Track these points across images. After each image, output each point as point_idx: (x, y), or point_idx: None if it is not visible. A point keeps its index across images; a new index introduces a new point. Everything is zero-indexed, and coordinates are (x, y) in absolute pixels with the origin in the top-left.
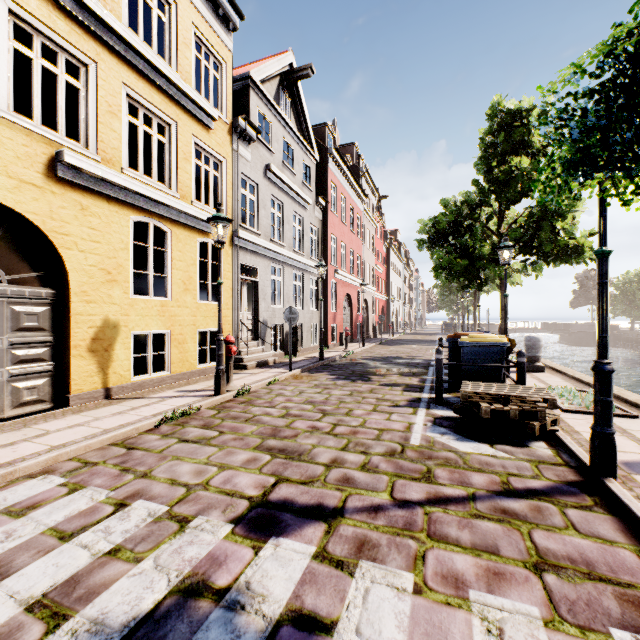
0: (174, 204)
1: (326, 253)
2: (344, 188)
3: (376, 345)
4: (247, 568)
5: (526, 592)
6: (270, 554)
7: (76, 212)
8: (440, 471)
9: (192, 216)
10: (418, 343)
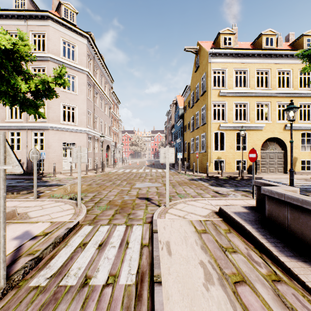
0: None
1: None
2: None
3: None
4: None
5: None
6: None
7: (288, 135)
8: None
9: None
10: None
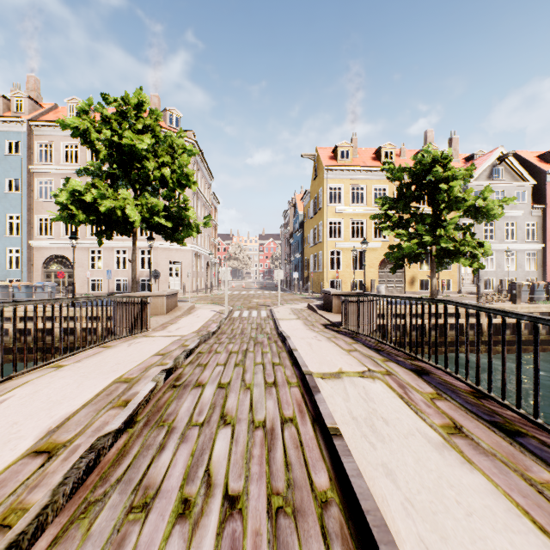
0: None
1: (544, 235)
2: None
3: None
4: None
5: None
6: None
7: None
8: None
9: None
10: None
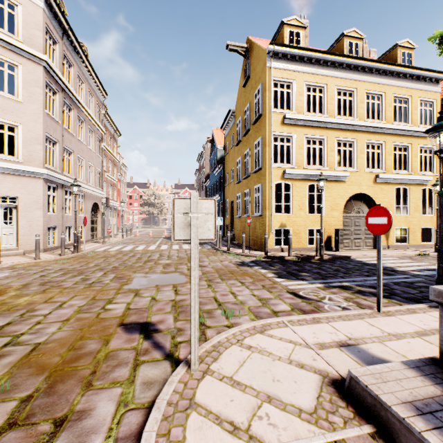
0: (411, 178)
1: None
2: None
3: None
4: None
5: None
6: None
7: (379, 191)
8: None
9: (418, 180)
10: None
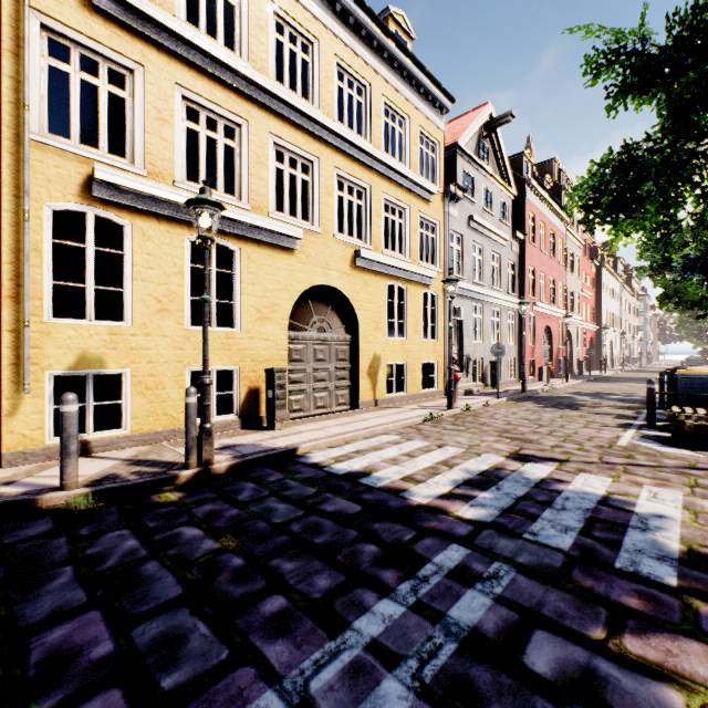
0: (410, 269)
1: (523, 286)
2: (543, 214)
3: (582, 382)
4: (521, 467)
5: (678, 489)
6: (530, 466)
7: (362, 286)
8: (639, 456)
9: (419, 275)
10: (640, 381)
